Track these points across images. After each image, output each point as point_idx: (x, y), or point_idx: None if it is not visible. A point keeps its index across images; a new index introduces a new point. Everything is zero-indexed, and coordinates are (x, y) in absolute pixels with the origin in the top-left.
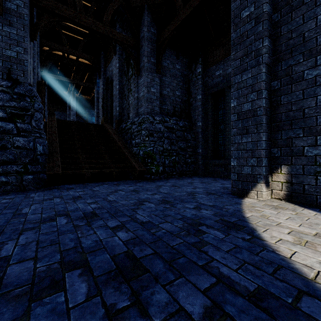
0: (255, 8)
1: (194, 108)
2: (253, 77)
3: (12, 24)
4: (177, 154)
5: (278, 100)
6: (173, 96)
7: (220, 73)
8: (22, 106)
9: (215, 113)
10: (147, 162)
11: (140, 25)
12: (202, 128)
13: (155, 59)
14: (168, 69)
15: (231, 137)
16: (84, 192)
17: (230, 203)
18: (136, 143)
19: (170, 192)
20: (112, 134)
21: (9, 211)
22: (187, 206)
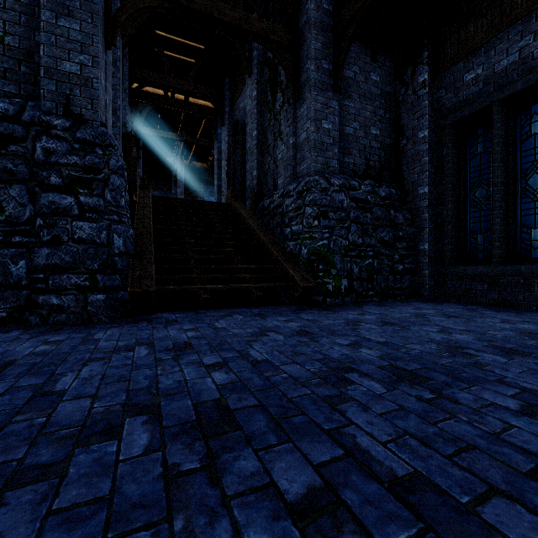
0: None
1: (411, 158)
2: None
3: (72, 13)
4: (375, 253)
5: None
6: (365, 138)
7: (478, 75)
8: (89, 163)
9: (463, 164)
10: (316, 269)
11: (300, 2)
12: (430, 198)
13: (331, 64)
14: (356, 84)
15: None
16: (196, 333)
17: None
18: (294, 233)
19: (394, 342)
20: (246, 218)
21: (29, 383)
22: (493, 400)
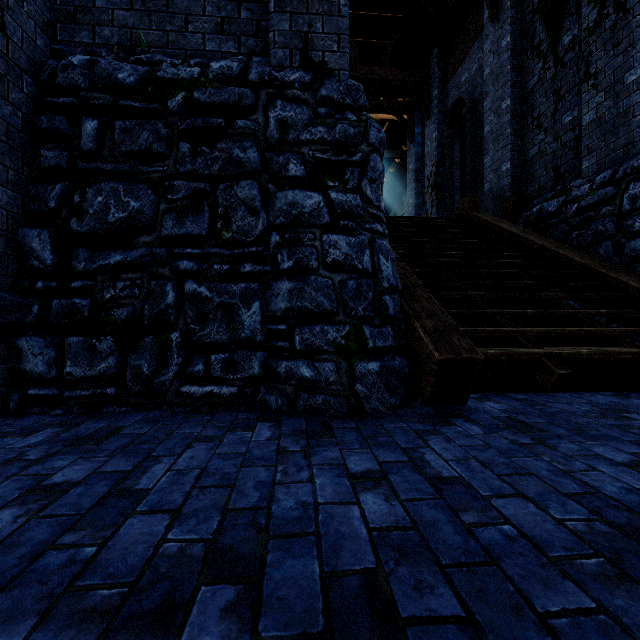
0: None
1: None
2: None
3: None
4: None
5: None
6: None
7: None
8: (340, 136)
9: None
10: None
11: None
12: None
13: None
14: None
15: None
16: None
17: None
18: None
19: None
20: (519, 234)
21: None
22: None
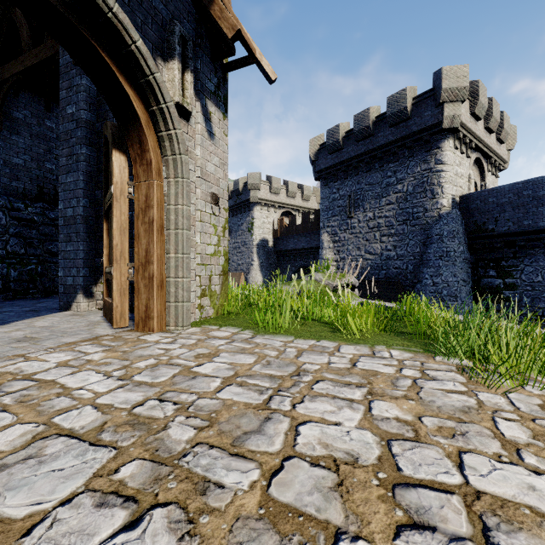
0: (76, 110)
1: None
2: (74, 182)
3: None
4: (41, 261)
5: (100, 211)
6: (38, 169)
7: None
8: None
9: None
10: None
11: None
12: None
13: None
14: (27, 125)
15: (59, 244)
16: None
17: (29, 316)
18: None
19: None
20: None
21: None
22: None
